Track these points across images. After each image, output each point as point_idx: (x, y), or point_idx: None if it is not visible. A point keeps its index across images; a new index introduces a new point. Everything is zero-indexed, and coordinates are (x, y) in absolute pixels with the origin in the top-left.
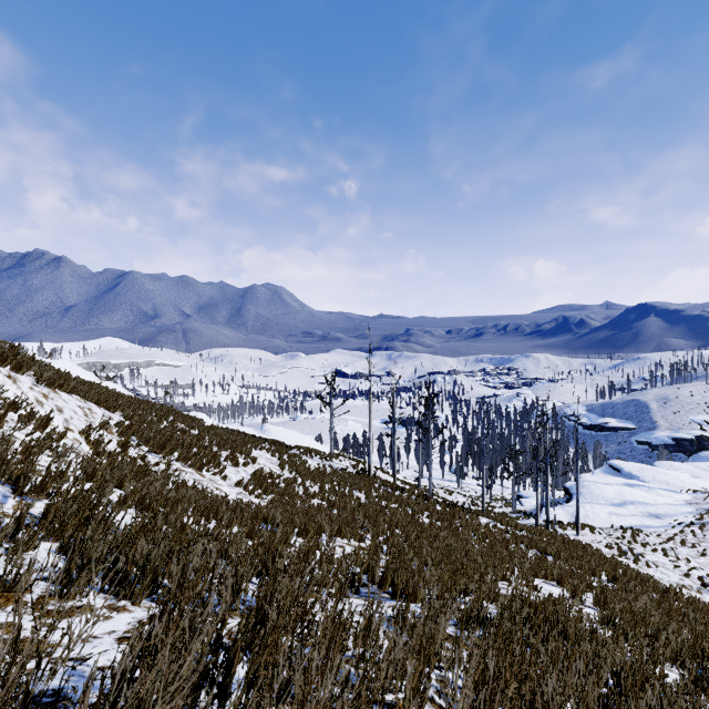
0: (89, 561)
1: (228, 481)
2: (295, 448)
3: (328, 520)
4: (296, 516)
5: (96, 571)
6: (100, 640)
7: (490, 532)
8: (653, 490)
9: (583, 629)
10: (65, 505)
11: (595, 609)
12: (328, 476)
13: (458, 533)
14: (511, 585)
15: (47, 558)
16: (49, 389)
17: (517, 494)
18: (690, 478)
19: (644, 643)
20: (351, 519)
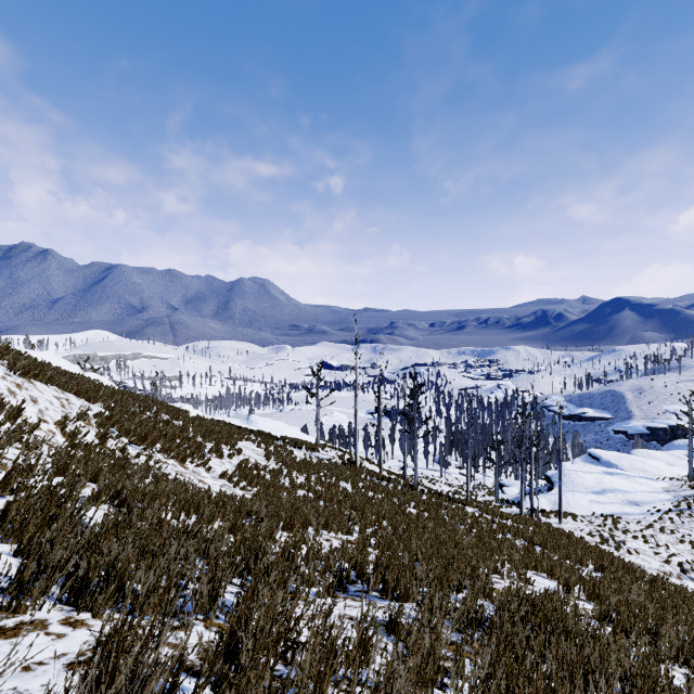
0: (47, 566)
1: (212, 473)
2: (281, 438)
3: (314, 512)
4: (281, 509)
5: (52, 579)
6: (45, 668)
7: (476, 522)
8: (631, 478)
9: (584, 629)
10: (29, 502)
11: (589, 603)
12: (314, 467)
13: (445, 523)
14: (503, 578)
15: (1, 563)
16: (23, 379)
17: (500, 483)
18: (666, 465)
19: (646, 641)
20: (338, 510)
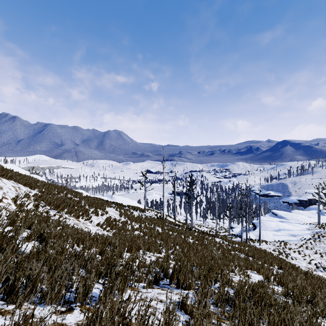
0: None
1: (93, 223)
2: (127, 206)
3: (143, 242)
4: (126, 241)
5: None
6: None
7: (221, 245)
8: (292, 223)
9: (280, 302)
10: None
11: (278, 286)
12: (143, 220)
13: (206, 247)
14: (236, 275)
15: None
16: None
17: (231, 226)
18: (307, 217)
19: (310, 308)
20: (154, 241)
